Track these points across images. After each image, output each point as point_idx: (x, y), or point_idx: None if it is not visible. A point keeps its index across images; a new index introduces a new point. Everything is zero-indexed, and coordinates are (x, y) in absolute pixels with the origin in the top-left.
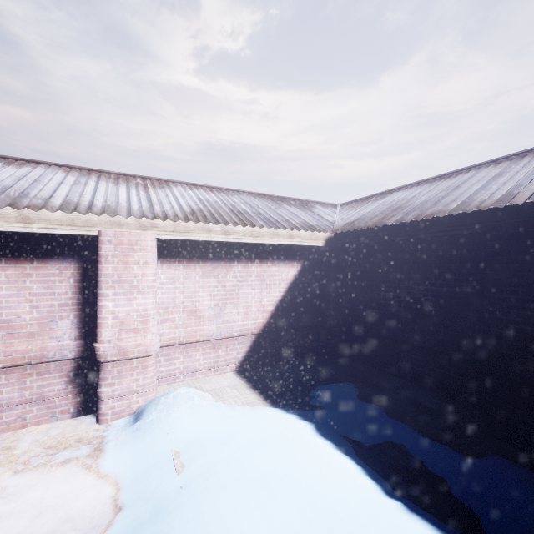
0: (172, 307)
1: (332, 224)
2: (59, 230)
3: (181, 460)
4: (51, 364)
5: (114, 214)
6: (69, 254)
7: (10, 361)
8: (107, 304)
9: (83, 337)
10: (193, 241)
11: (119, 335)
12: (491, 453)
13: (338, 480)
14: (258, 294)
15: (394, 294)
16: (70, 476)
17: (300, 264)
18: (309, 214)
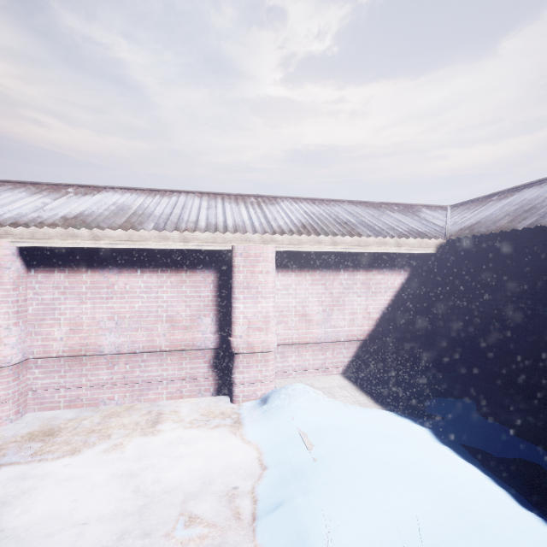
0: (286, 311)
1: (443, 230)
2: (206, 247)
3: (309, 439)
4: (198, 351)
5: (243, 231)
6: (210, 265)
7: (173, 347)
8: (239, 306)
9: (220, 332)
10: (303, 252)
11: (248, 332)
12: None
13: (466, 478)
14: (363, 301)
15: (525, 306)
16: (222, 438)
17: (407, 273)
18: (415, 219)
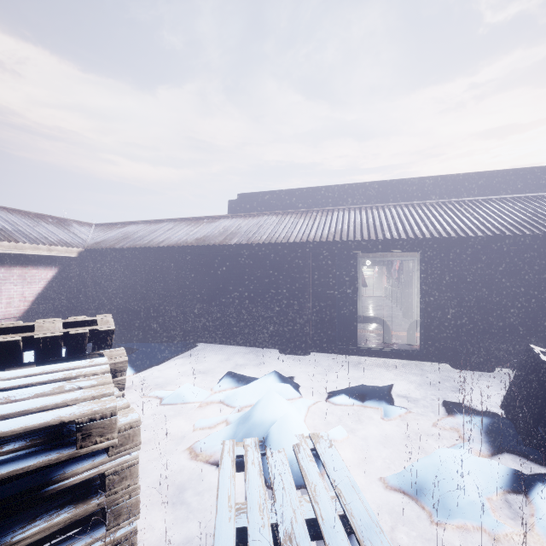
0: None
1: (85, 242)
2: None
3: None
4: None
5: None
6: None
7: None
8: None
9: None
10: None
11: None
12: (148, 340)
13: None
14: (20, 289)
15: (122, 285)
16: None
17: (58, 269)
18: (66, 232)
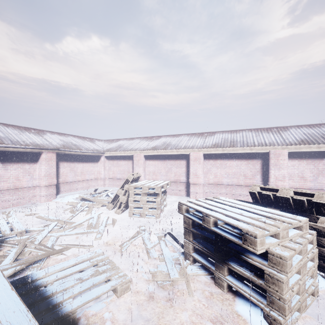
0: (293, 175)
1: None
2: (258, 151)
3: None
4: None
5: (273, 145)
6: (259, 157)
7: (245, 184)
8: (271, 172)
9: (263, 181)
10: (302, 151)
11: (275, 181)
12: None
13: None
14: None
15: None
16: None
17: None
18: None
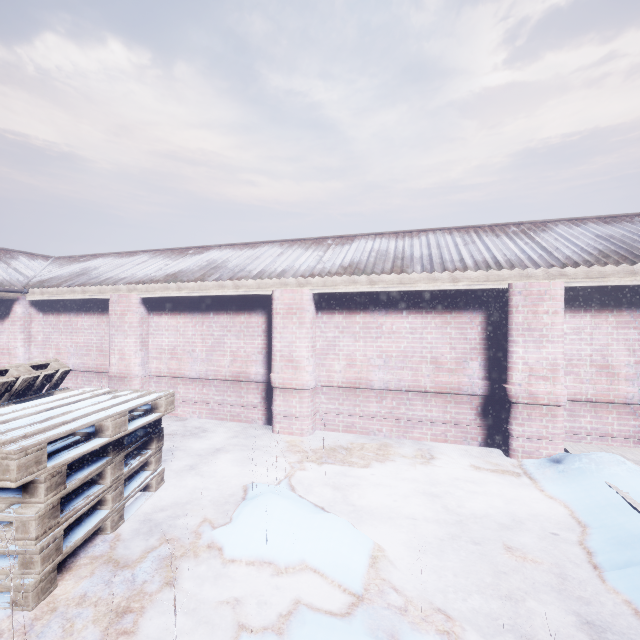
0: (576, 360)
1: None
2: (477, 286)
3: None
4: (464, 396)
5: (522, 266)
6: (477, 306)
7: (438, 388)
8: (517, 351)
9: (488, 378)
10: (603, 287)
11: (528, 381)
12: None
13: None
14: None
15: None
16: (512, 487)
17: None
18: None
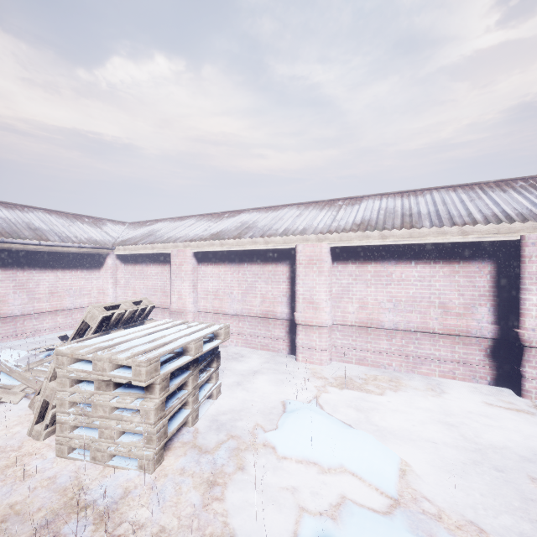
0: None
1: None
2: (487, 238)
3: None
4: (472, 338)
5: (535, 219)
6: (486, 256)
7: (446, 330)
8: (530, 298)
9: (498, 323)
10: None
11: None
12: None
13: None
14: None
15: None
16: (528, 425)
17: None
18: None
